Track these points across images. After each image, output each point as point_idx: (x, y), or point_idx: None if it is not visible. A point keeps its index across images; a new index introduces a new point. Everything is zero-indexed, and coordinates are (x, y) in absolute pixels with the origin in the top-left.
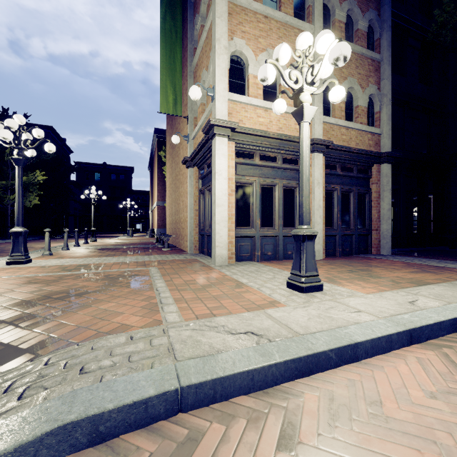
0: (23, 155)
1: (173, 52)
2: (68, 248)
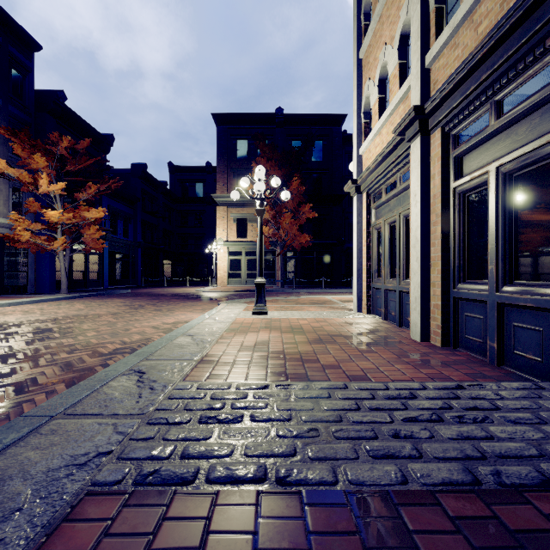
0: None
1: None
2: None
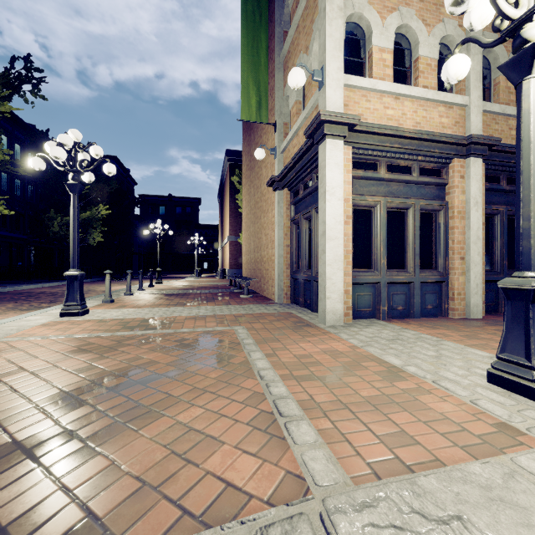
0: (79, 179)
1: (257, 40)
2: (131, 293)
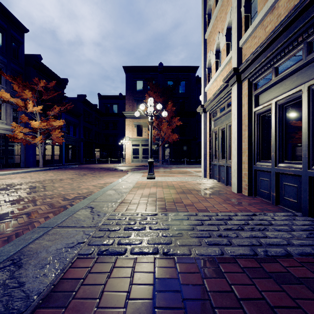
0: None
1: None
2: None
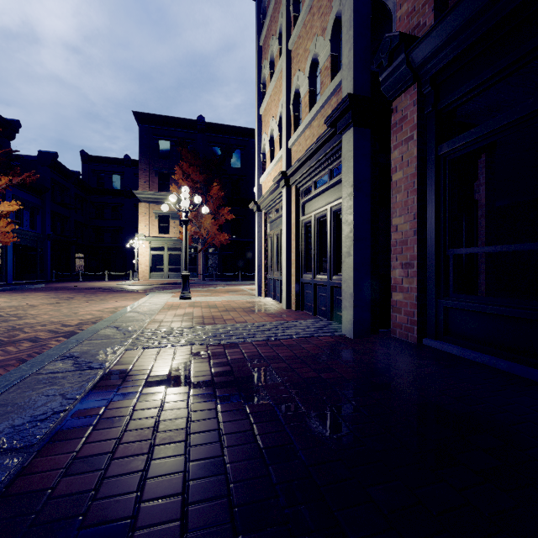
0: None
1: None
2: None
